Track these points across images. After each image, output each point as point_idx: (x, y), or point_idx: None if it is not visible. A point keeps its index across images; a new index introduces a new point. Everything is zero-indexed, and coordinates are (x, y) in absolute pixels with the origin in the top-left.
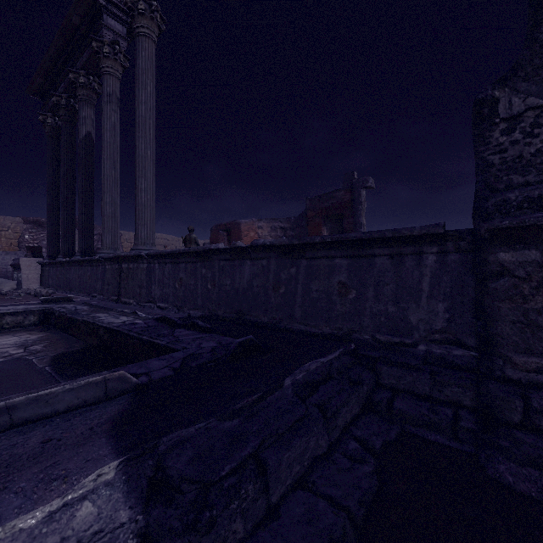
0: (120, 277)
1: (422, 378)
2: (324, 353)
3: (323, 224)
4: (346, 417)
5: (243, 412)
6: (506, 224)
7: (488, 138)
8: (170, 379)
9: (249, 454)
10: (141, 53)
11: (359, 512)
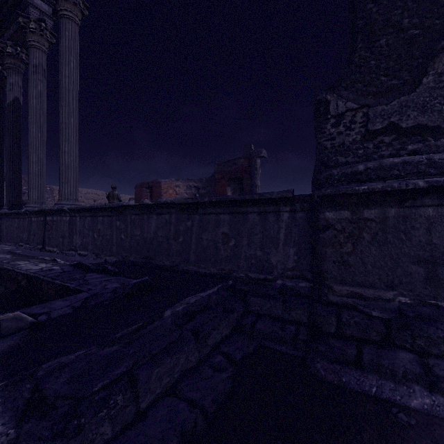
0: (45, 229)
1: (277, 305)
2: (205, 289)
3: (228, 185)
4: (217, 338)
5: (123, 340)
6: (328, 192)
7: (323, 129)
8: (66, 316)
9: (122, 372)
10: (64, 32)
11: (211, 408)
